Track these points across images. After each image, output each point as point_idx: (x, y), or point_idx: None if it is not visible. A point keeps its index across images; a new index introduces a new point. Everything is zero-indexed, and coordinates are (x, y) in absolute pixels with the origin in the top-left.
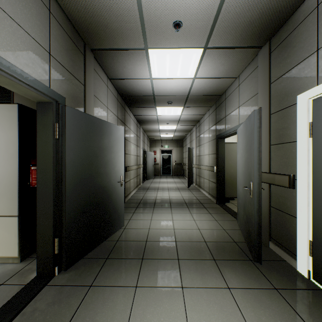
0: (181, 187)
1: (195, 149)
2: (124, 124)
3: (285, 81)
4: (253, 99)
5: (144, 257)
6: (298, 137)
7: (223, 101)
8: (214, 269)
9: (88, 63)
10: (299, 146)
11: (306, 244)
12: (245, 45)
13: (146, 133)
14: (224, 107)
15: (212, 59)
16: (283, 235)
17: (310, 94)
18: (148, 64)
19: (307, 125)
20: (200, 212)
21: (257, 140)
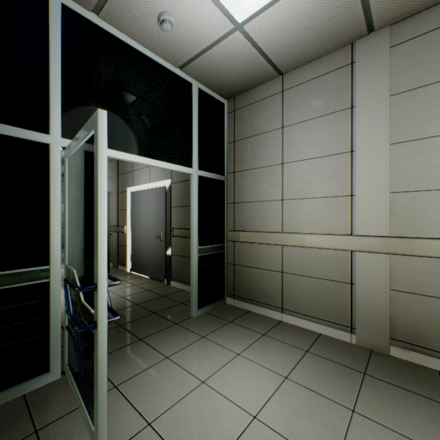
0: None
1: None
2: None
3: (124, 178)
4: (111, 179)
5: None
6: (127, 208)
7: None
8: None
9: None
10: (128, 212)
11: (130, 257)
12: None
13: None
14: None
15: None
16: (123, 258)
17: (131, 189)
18: None
19: (130, 203)
20: None
21: (108, 208)
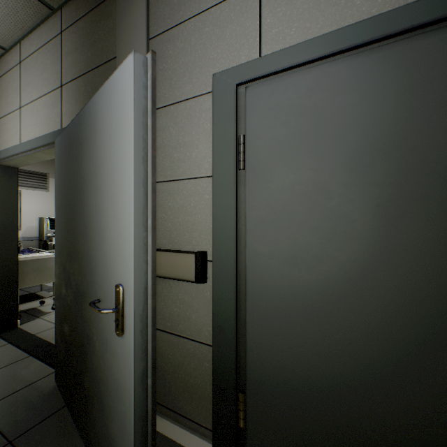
0: None
1: None
2: None
3: None
4: None
5: None
6: None
7: None
8: None
9: None
10: None
11: None
12: None
13: None
14: None
15: None
16: None
17: None
18: None
19: None
20: None
21: None
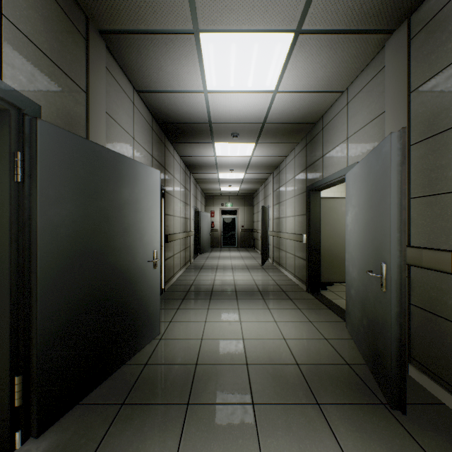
0: (251, 266)
1: (273, 209)
2: (163, 167)
3: (443, 84)
4: (374, 123)
5: (190, 401)
6: None
7: (319, 132)
8: (320, 428)
9: (95, 55)
10: None
11: None
12: (366, 27)
13: (199, 184)
14: (320, 142)
15: (307, 55)
16: (438, 357)
17: None
18: (200, 64)
19: None
20: (284, 307)
21: (396, 188)
